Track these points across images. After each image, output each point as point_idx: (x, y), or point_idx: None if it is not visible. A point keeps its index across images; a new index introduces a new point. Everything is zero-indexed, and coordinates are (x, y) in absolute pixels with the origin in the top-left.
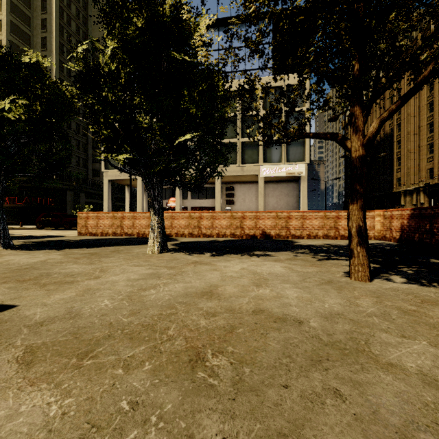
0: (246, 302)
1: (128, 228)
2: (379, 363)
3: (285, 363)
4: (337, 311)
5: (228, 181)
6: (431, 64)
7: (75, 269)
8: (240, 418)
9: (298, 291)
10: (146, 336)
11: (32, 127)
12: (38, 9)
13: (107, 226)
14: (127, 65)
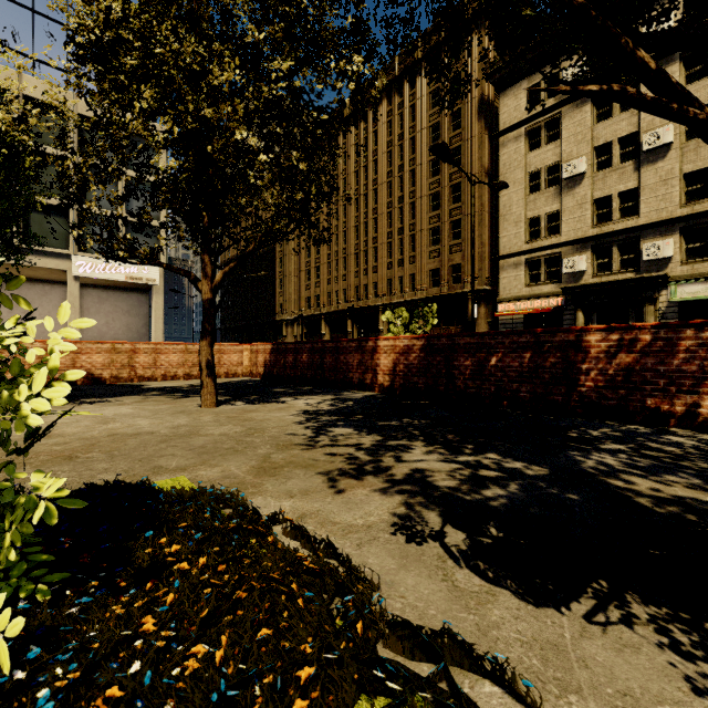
0: (98, 433)
1: None
2: (201, 435)
3: (143, 446)
4: (184, 424)
5: None
6: (253, 244)
7: None
8: (119, 461)
9: (150, 420)
10: None
11: None
12: None
13: None
14: None
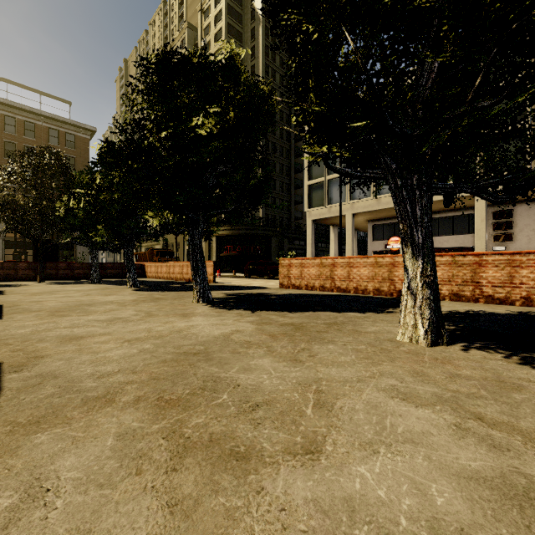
0: None
1: (341, 281)
2: None
3: None
4: None
5: None
6: None
7: (264, 378)
8: None
9: None
10: None
11: (225, 143)
12: (248, 59)
13: (313, 276)
14: None
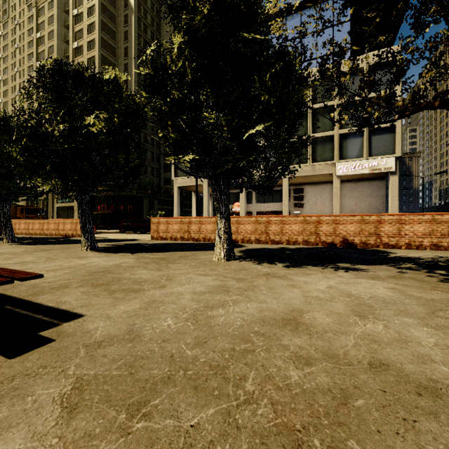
0: (353, 345)
1: (195, 233)
2: None
3: None
4: None
5: (296, 182)
6: None
7: (143, 276)
8: None
9: (432, 332)
10: (215, 387)
11: (111, 139)
12: (122, 40)
13: (175, 230)
14: (193, 58)
